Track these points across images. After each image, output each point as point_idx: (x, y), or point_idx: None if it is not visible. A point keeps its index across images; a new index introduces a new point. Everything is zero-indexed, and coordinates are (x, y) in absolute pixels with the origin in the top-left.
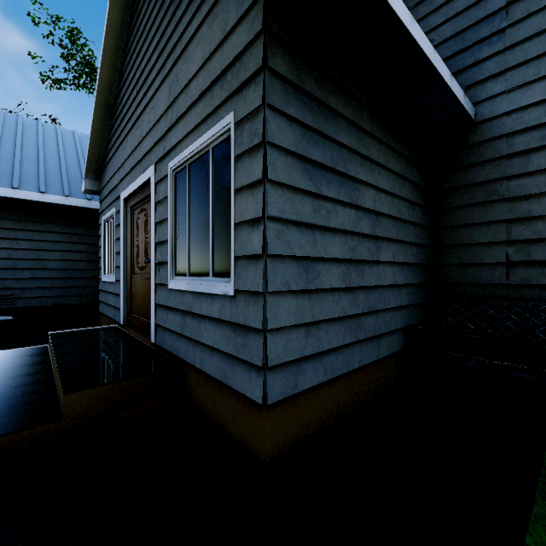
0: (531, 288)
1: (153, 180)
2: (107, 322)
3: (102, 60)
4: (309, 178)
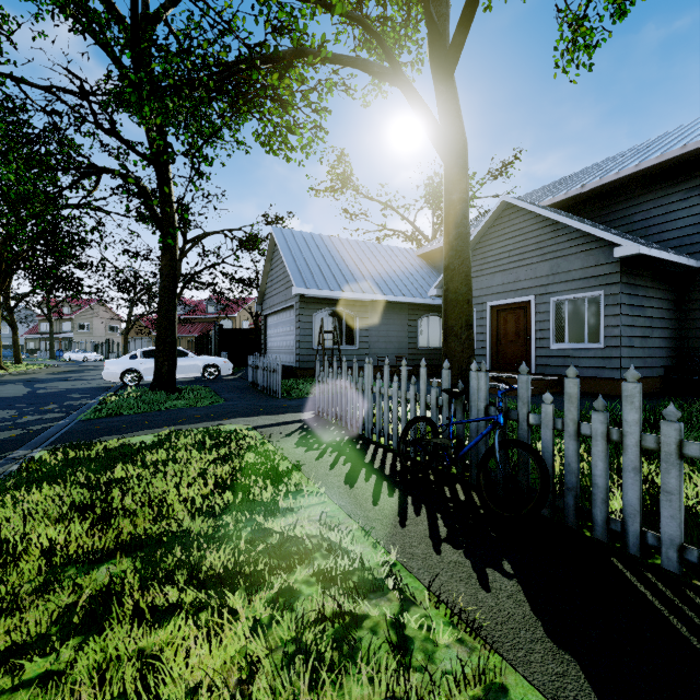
0: None
1: (534, 302)
2: None
3: (476, 234)
4: (630, 311)
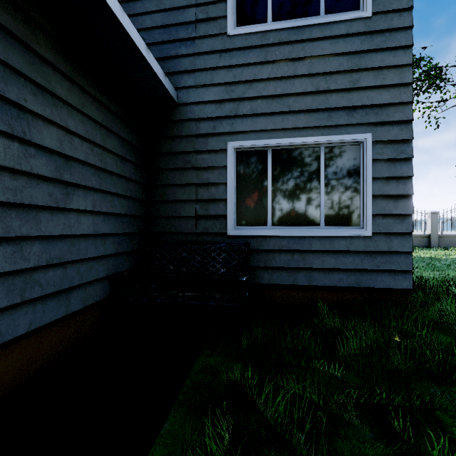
0: (209, 235)
1: None
2: None
3: None
4: None
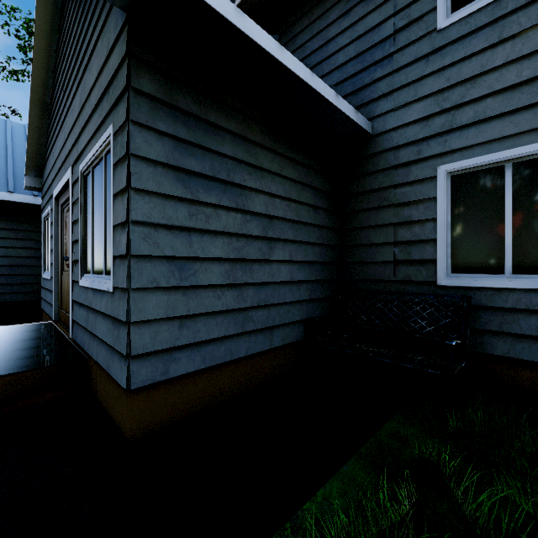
0: (411, 284)
1: (71, 181)
2: (46, 318)
3: (34, 60)
4: (183, 186)
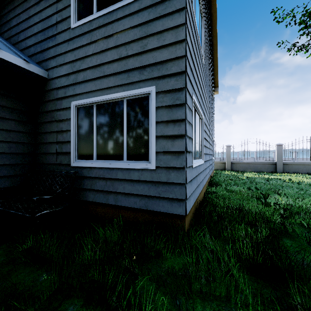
0: (63, 165)
1: None
2: None
3: None
4: None
